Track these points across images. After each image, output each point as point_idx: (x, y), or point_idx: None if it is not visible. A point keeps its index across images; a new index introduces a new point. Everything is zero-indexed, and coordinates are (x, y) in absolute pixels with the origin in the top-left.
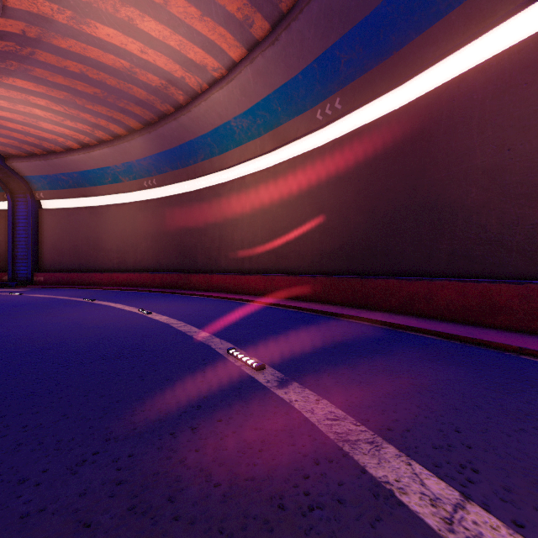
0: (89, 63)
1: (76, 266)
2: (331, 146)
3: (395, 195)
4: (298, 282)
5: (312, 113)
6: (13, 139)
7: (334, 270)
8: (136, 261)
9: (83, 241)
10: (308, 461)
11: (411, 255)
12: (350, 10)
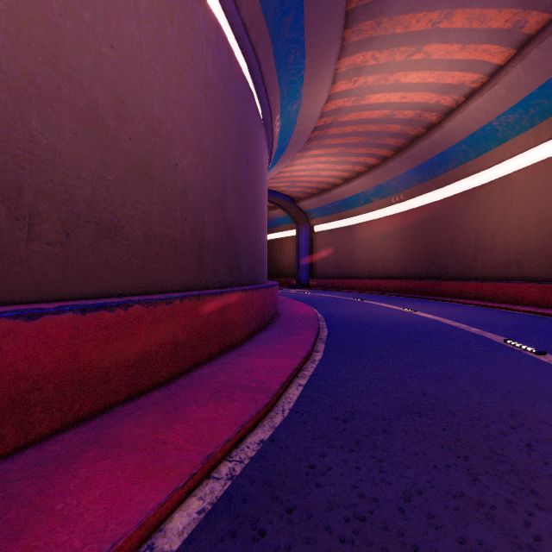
0: (360, 123)
1: (336, 274)
2: None
3: None
4: None
5: None
6: (302, 188)
7: None
8: (384, 269)
9: (341, 254)
10: None
11: None
12: None
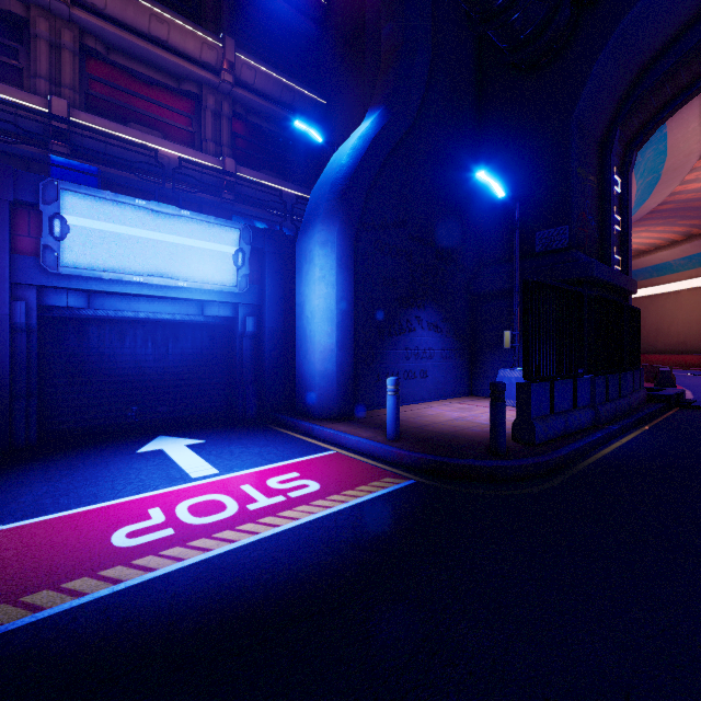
0: None
1: None
2: None
3: None
4: None
5: None
6: None
7: None
8: None
9: None
10: None
11: None
12: None
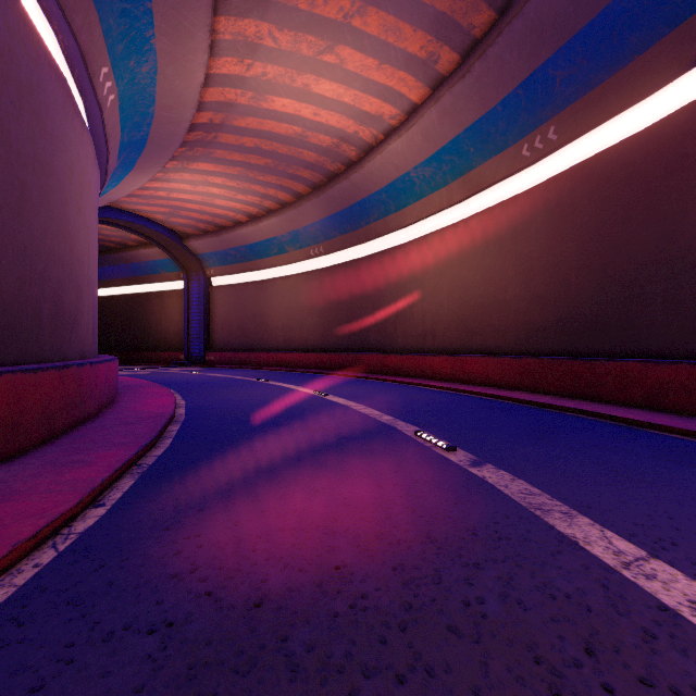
0: (264, 136)
1: (242, 345)
2: (543, 189)
3: (638, 248)
4: (496, 364)
5: (515, 150)
6: (191, 219)
7: (546, 349)
8: (302, 339)
9: (250, 319)
10: (499, 515)
11: (664, 329)
12: (567, 18)
